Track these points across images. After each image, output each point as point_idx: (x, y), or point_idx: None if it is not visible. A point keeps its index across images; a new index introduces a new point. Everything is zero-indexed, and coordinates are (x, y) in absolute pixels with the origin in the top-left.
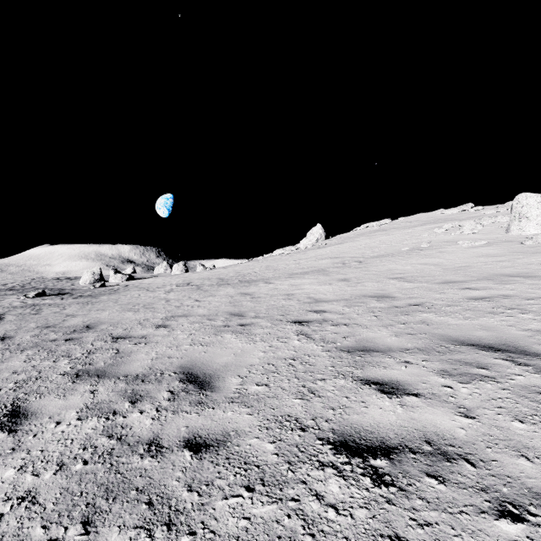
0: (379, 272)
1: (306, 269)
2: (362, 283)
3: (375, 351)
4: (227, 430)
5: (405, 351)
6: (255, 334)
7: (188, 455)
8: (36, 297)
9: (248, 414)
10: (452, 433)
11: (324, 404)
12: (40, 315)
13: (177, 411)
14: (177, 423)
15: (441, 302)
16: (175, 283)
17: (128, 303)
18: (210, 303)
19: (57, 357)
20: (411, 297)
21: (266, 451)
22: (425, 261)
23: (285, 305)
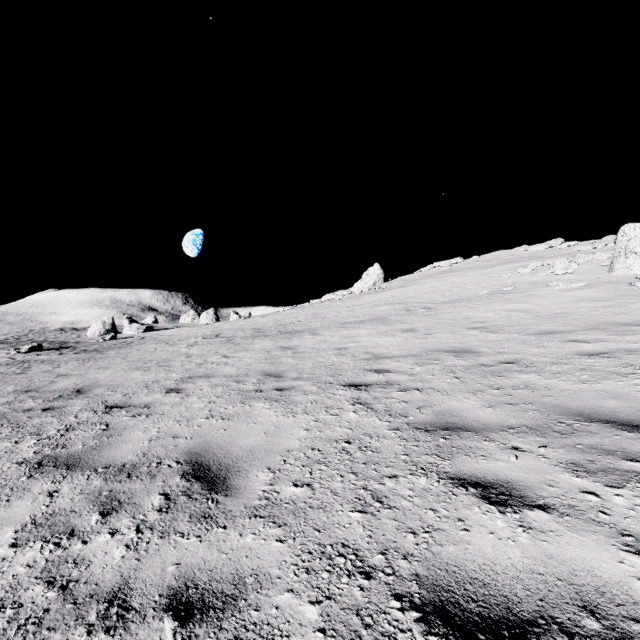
0: (454, 321)
1: (362, 317)
2: (433, 334)
3: (465, 429)
4: (242, 573)
5: (508, 430)
6: (296, 402)
7: (170, 628)
8: (30, 352)
9: (279, 540)
10: (627, 590)
11: (398, 522)
12: (24, 375)
13: (169, 532)
14: (164, 557)
15: (543, 358)
16: (201, 335)
17: (139, 359)
18: (241, 360)
19: (23, 436)
20: (500, 352)
21: (305, 624)
22: (511, 307)
23: (336, 362)
